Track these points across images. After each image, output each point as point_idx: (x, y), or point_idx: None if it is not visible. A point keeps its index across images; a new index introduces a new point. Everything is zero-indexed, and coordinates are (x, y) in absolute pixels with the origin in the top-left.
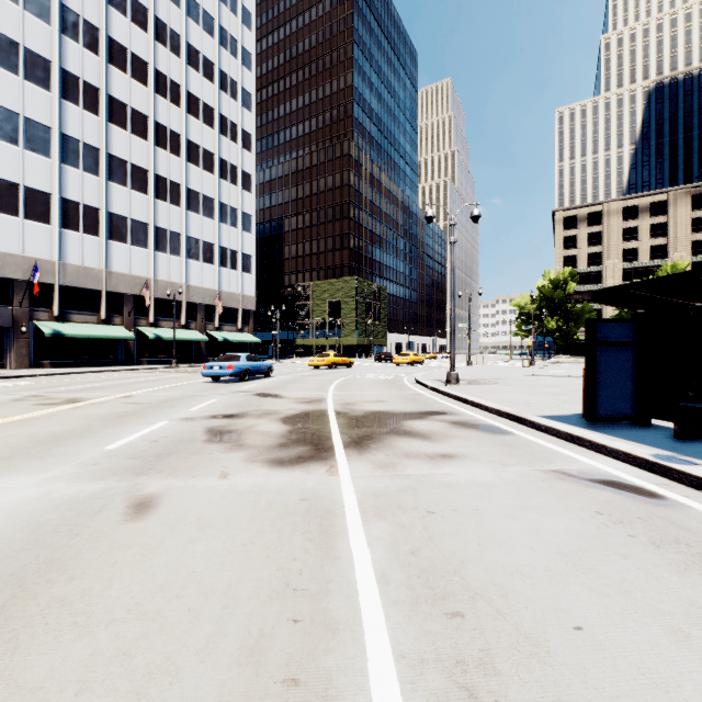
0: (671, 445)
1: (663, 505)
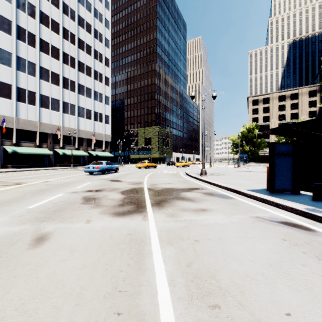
0: (312, 203)
1: (315, 234)
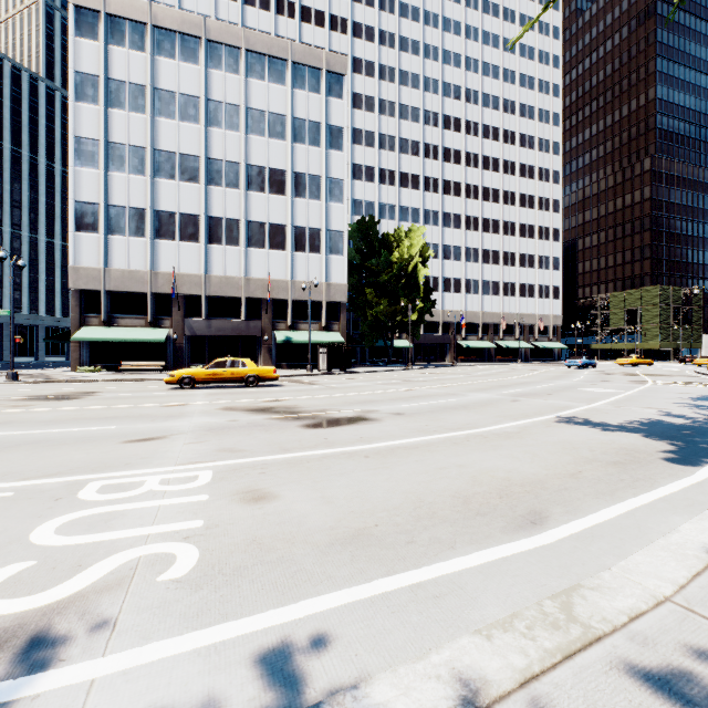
0: None
1: None
